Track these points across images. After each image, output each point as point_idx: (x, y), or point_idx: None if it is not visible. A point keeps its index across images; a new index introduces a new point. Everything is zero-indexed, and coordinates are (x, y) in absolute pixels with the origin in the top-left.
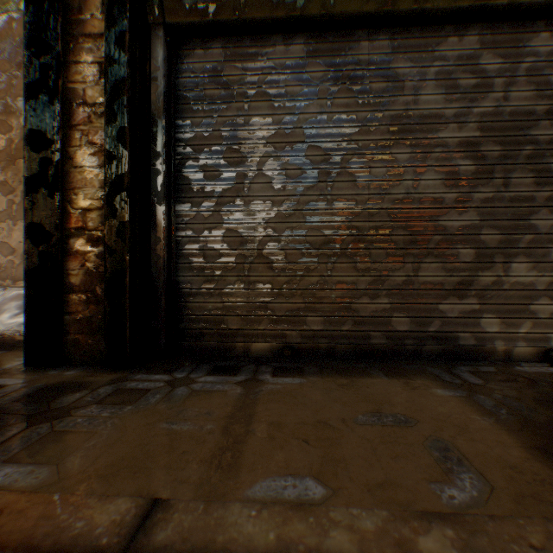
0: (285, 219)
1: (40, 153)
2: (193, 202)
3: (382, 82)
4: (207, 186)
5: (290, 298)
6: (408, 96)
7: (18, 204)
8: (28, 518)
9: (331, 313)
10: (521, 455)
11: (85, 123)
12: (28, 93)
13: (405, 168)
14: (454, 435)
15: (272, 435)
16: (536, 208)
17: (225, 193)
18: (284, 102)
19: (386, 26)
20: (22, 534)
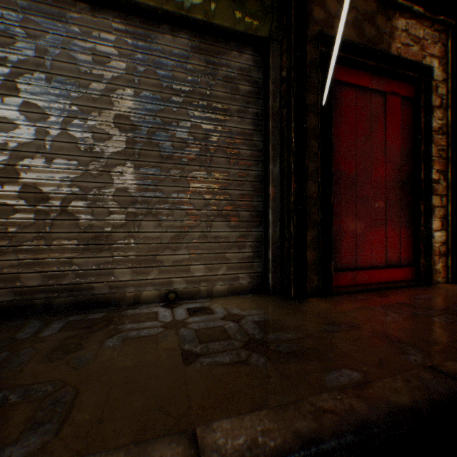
0: None
1: None
2: None
3: (9, 37)
4: None
5: None
6: (40, 58)
7: None
8: None
9: None
10: None
11: None
12: None
13: (37, 127)
14: None
15: None
16: (162, 177)
17: None
18: None
19: None
20: None
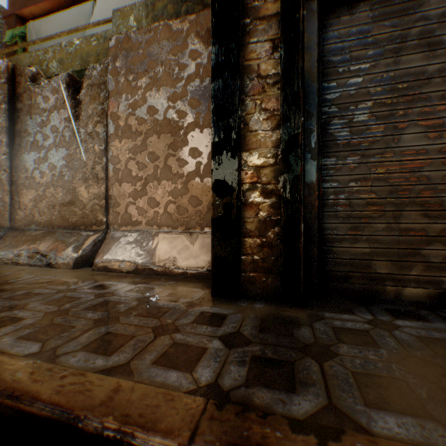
0: (441, 166)
1: (222, 122)
2: (339, 156)
3: None
4: (353, 140)
5: None
6: None
7: (160, 168)
8: None
9: None
10: None
11: (259, 94)
12: (212, 74)
13: None
14: None
15: None
16: None
17: (372, 145)
18: (440, 51)
19: None
20: None
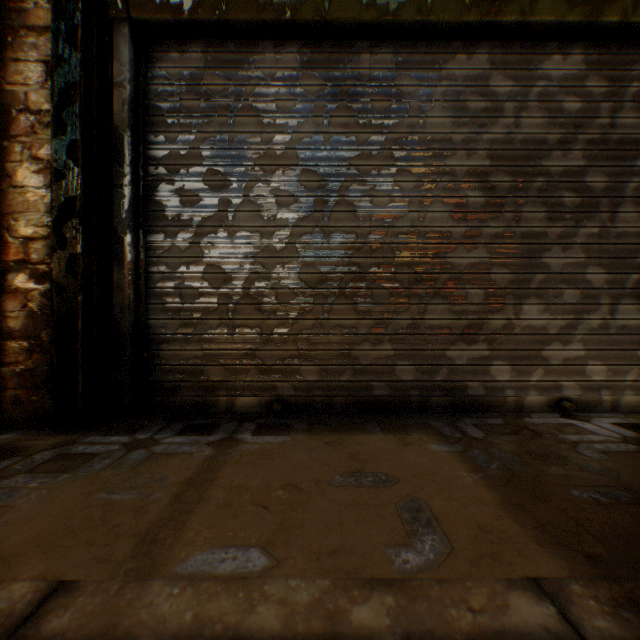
0: (276, 253)
1: None
2: (168, 232)
3: (385, 101)
4: (184, 213)
5: (282, 344)
6: (413, 117)
7: None
8: None
9: (328, 361)
10: (496, 513)
11: (29, 134)
12: None
13: (410, 198)
14: (433, 494)
15: (229, 501)
16: (548, 245)
17: (206, 222)
18: (275, 118)
19: (389, 38)
20: None
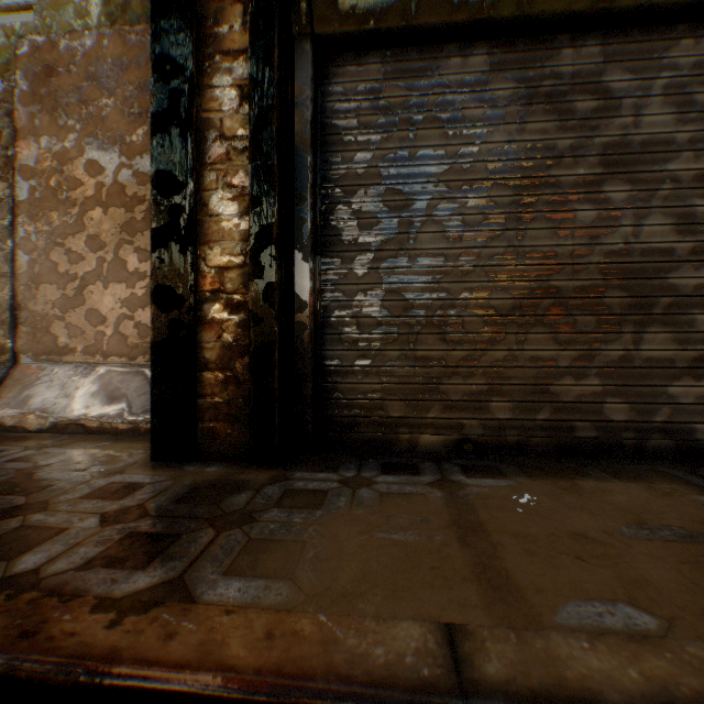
0: (462, 277)
1: (168, 199)
2: (344, 257)
3: (590, 100)
4: (362, 237)
5: (469, 378)
6: (625, 117)
7: (109, 262)
8: (310, 642)
9: (522, 397)
10: None
11: (222, 162)
12: (153, 126)
13: (621, 210)
14: None
15: (528, 549)
16: None
17: (385, 245)
18: (461, 129)
19: (596, 28)
20: (319, 660)
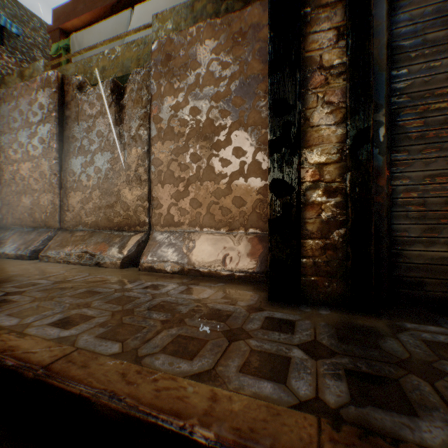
0: None
1: (281, 118)
2: (410, 150)
3: None
4: (428, 132)
5: None
6: None
7: (203, 169)
8: None
9: None
10: None
11: (321, 86)
12: (270, 69)
13: None
14: None
15: None
16: None
17: None
18: None
19: None
20: None
